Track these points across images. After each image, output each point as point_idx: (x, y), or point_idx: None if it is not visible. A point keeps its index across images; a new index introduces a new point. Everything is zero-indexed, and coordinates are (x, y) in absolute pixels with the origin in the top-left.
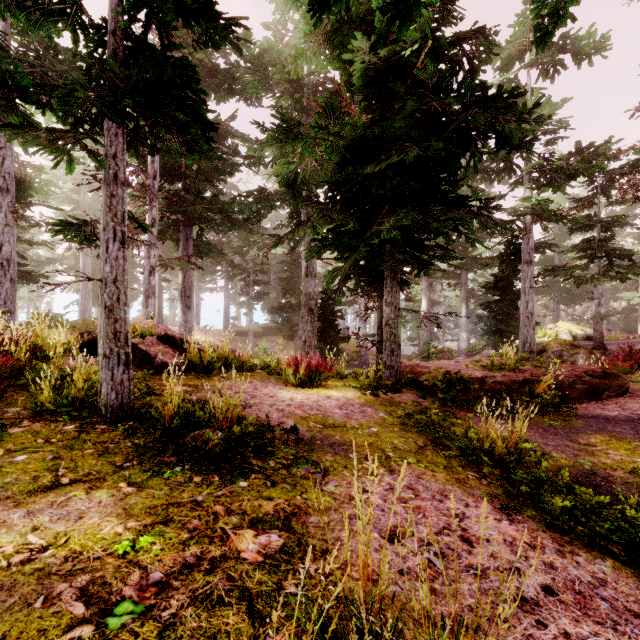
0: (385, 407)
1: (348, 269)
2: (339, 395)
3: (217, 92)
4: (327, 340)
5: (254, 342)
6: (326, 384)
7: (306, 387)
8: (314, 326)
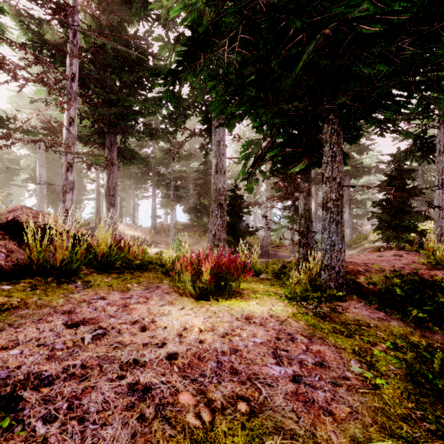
0: (345, 341)
1: (264, 146)
2: (263, 314)
3: (138, 17)
4: (235, 234)
5: (175, 236)
6: (241, 292)
7: (212, 299)
8: (223, 220)
